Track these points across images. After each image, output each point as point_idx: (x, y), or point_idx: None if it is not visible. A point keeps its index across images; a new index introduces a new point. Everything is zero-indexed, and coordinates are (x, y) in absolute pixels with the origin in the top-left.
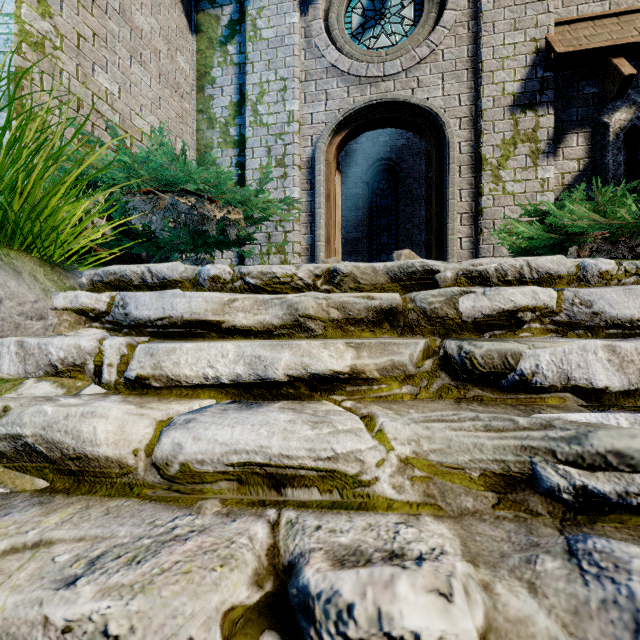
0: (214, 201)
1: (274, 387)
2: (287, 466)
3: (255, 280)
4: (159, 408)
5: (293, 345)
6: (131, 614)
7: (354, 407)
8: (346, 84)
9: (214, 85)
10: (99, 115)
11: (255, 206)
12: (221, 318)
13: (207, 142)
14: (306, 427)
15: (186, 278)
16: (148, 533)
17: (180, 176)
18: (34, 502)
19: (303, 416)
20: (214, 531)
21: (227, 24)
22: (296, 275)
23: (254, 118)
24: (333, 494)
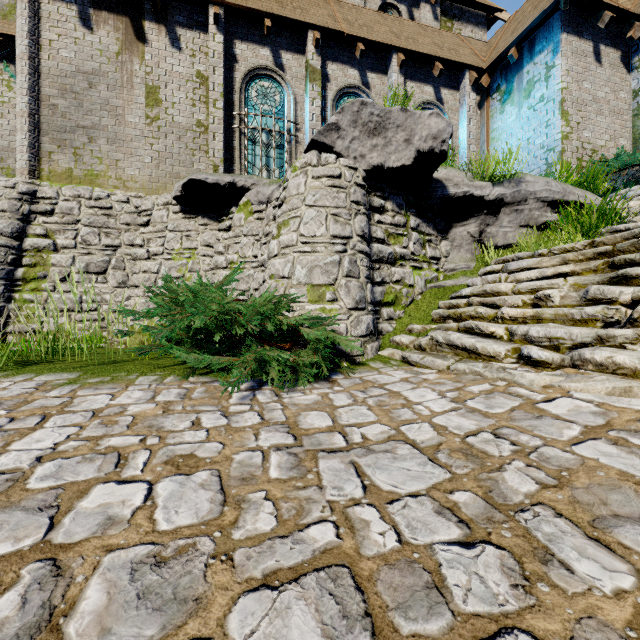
0: None
1: None
2: None
3: None
4: None
5: None
6: None
7: None
8: None
9: None
10: (584, 150)
11: None
12: None
13: None
14: None
15: None
16: None
17: (632, 161)
18: None
19: None
20: None
21: None
22: None
23: None
24: None
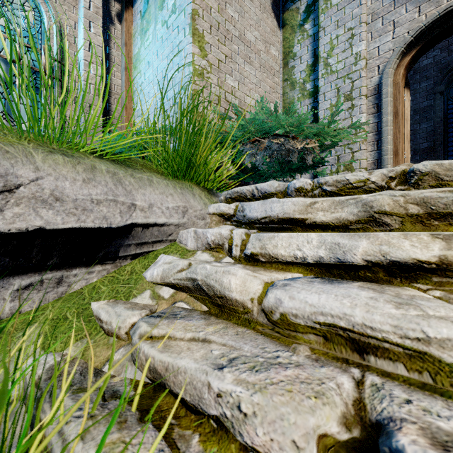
0: (296, 138)
1: (352, 269)
2: (370, 336)
3: (331, 187)
4: (265, 274)
5: (370, 235)
6: (254, 403)
7: (445, 297)
8: (416, 5)
9: (295, 58)
10: (228, 103)
11: (327, 135)
12: (305, 216)
13: (290, 100)
14: (389, 306)
15: (279, 191)
16: (261, 354)
17: (273, 125)
18: (202, 317)
19: (385, 296)
20: (307, 369)
21: (304, 10)
22: (368, 180)
23: (325, 70)
24: (423, 375)
